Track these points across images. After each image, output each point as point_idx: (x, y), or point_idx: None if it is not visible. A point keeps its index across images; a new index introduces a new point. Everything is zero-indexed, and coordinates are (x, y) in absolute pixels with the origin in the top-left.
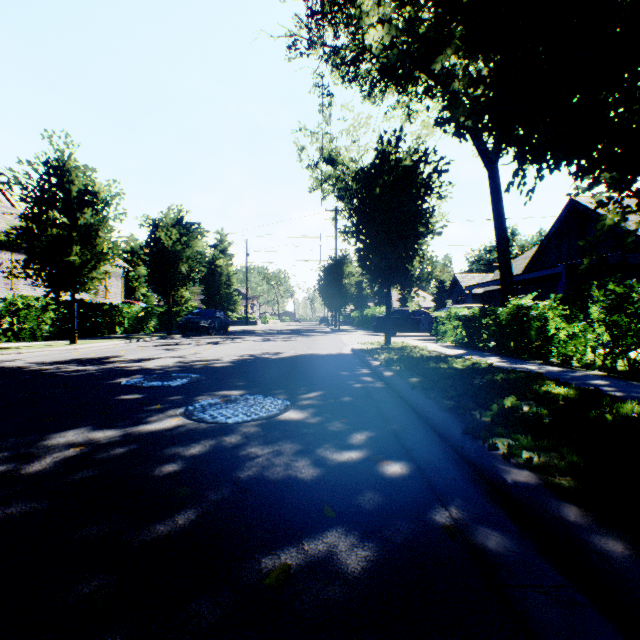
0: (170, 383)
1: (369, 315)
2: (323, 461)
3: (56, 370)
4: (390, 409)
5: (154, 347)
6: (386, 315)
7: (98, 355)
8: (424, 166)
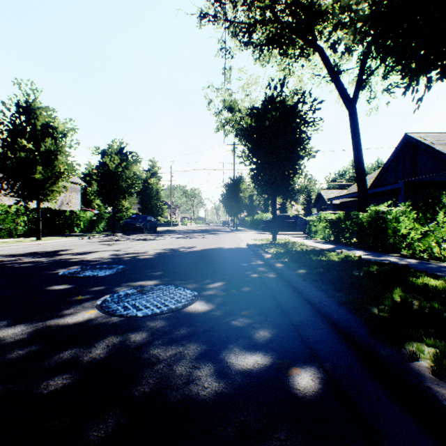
0: (99, 273)
1: (258, 219)
2: (227, 369)
3: (12, 261)
4: (286, 300)
5: (99, 242)
6: (273, 218)
7: (53, 249)
8: (302, 105)
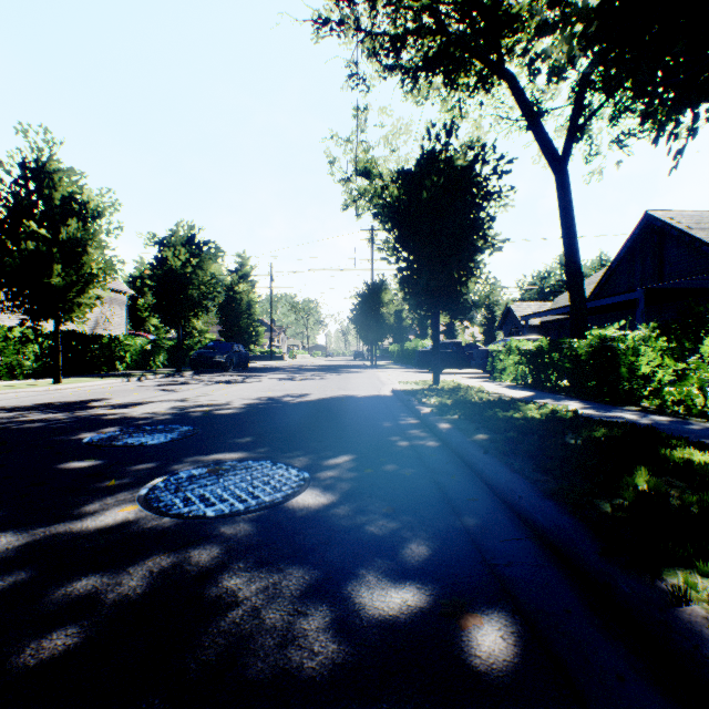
0: (149, 440)
1: (410, 349)
2: (355, 616)
3: (10, 420)
4: (456, 487)
5: (154, 387)
6: (434, 348)
7: (79, 398)
8: (481, 166)
